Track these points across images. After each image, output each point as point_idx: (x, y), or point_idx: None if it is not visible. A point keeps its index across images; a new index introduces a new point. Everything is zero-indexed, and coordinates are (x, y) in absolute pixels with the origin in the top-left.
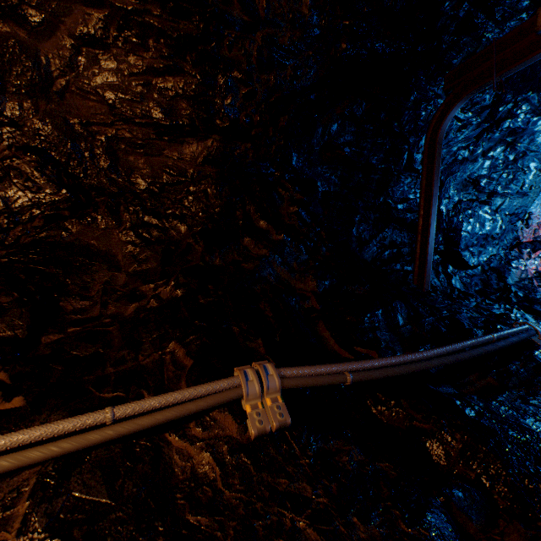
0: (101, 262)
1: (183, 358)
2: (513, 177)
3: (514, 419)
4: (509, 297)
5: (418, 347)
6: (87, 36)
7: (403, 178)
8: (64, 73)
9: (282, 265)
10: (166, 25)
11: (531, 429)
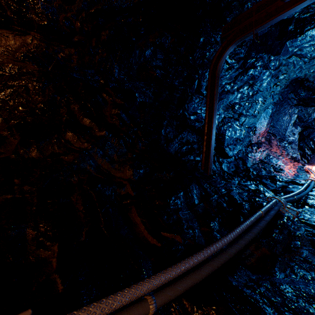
0: None
1: None
2: (251, 105)
3: None
4: (249, 174)
5: (210, 223)
6: None
7: (194, 98)
8: None
9: (103, 157)
10: None
11: None
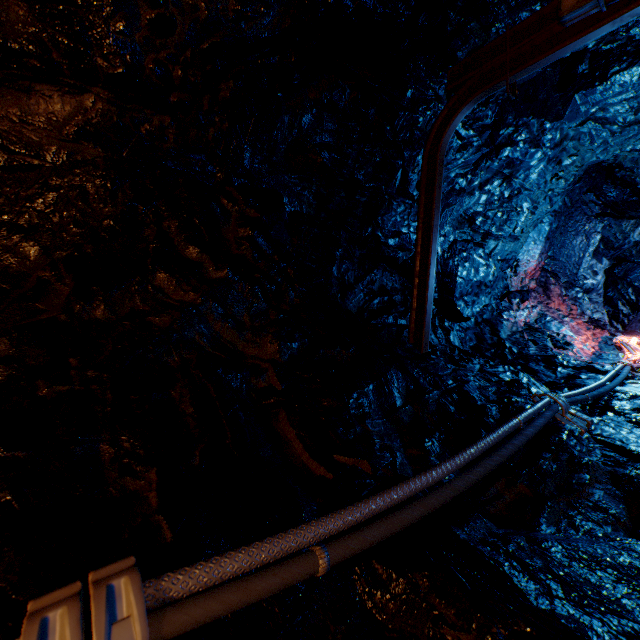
0: None
1: None
2: (507, 217)
3: (597, 593)
4: (504, 353)
5: (424, 441)
6: None
7: (396, 205)
8: None
9: (224, 318)
10: None
11: (634, 622)
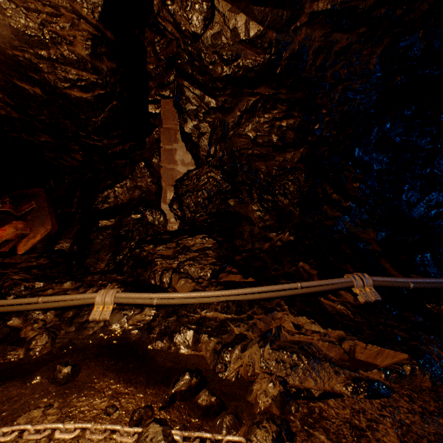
0: (245, 221)
1: (309, 270)
2: None
3: None
4: None
5: None
6: (247, 110)
7: None
8: (233, 128)
9: (350, 222)
10: (287, 97)
11: None
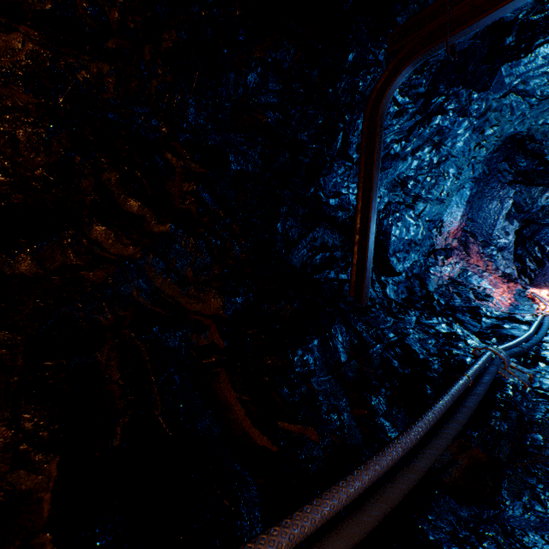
0: None
1: None
2: (435, 181)
3: None
4: (433, 305)
5: (371, 399)
6: None
7: (336, 167)
8: None
9: (166, 273)
10: None
11: None
